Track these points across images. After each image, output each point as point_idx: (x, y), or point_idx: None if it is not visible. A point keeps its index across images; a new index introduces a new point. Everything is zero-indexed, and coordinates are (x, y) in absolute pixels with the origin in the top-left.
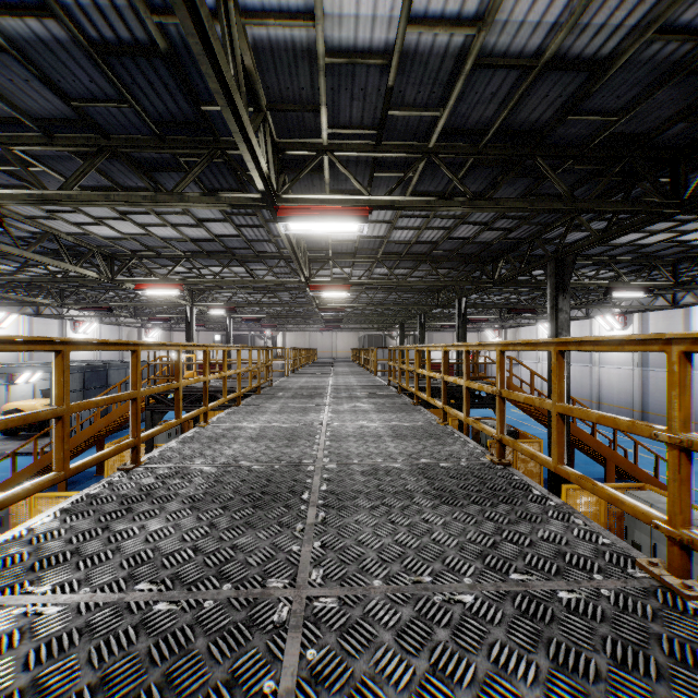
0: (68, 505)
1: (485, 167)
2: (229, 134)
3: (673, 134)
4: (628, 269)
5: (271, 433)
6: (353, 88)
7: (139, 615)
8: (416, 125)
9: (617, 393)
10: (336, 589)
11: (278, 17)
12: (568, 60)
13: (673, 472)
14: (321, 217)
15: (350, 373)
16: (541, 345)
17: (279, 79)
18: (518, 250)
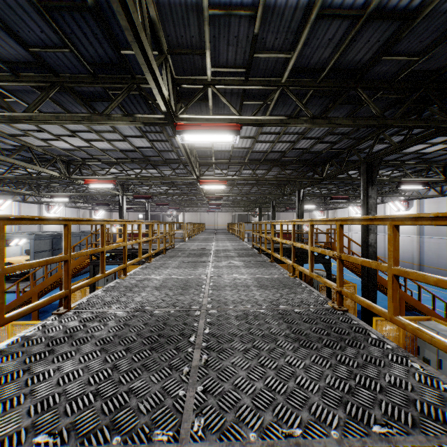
0: (5, 346)
1: (321, 97)
2: (142, 73)
3: None
4: (412, 170)
5: (170, 283)
6: (229, 36)
7: None
8: (273, 65)
9: (402, 252)
10: (215, 443)
11: None
12: (387, 12)
13: None
14: (206, 131)
15: (226, 239)
16: (377, 220)
17: (176, 29)
18: (339, 157)
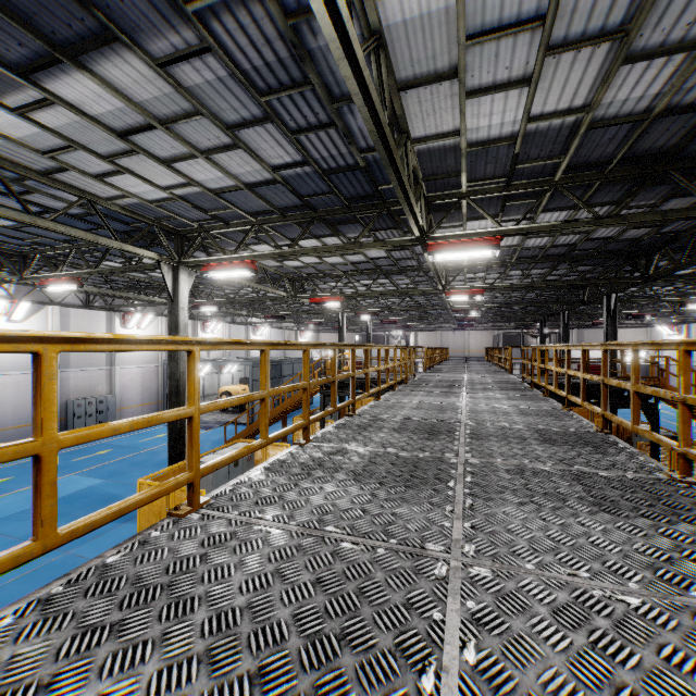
0: (335, 425)
1: (616, 183)
2: (393, 197)
3: None
4: None
5: (425, 406)
6: (487, 158)
7: (394, 455)
8: (541, 169)
9: None
10: (478, 459)
11: (435, 138)
12: (680, 107)
13: (678, 417)
14: (460, 249)
15: (484, 371)
16: (625, 345)
17: (432, 164)
18: (678, 241)
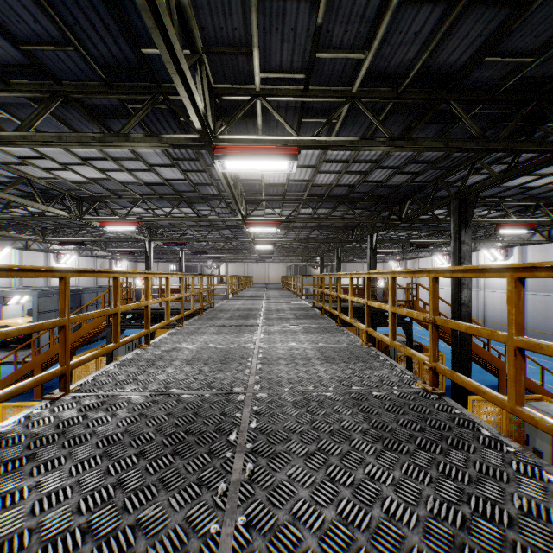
0: None
1: (402, 113)
2: (170, 80)
3: None
4: (514, 209)
5: (206, 355)
6: (284, 29)
7: None
8: (341, 70)
9: (500, 312)
10: None
11: None
12: None
13: None
14: (254, 155)
15: (280, 296)
16: (490, 271)
17: (213, 18)
18: (423, 192)
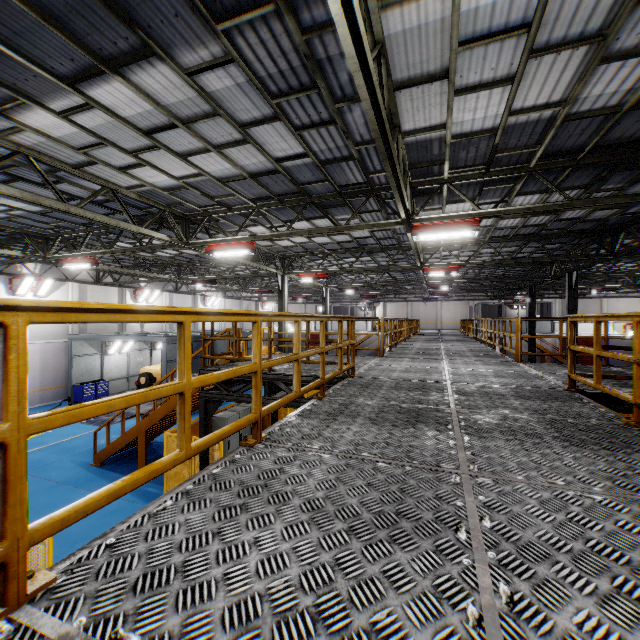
0: None
1: None
2: None
3: None
4: None
5: None
6: None
7: None
8: None
9: None
10: None
11: None
12: None
13: None
14: None
15: (471, 354)
16: None
17: None
18: None
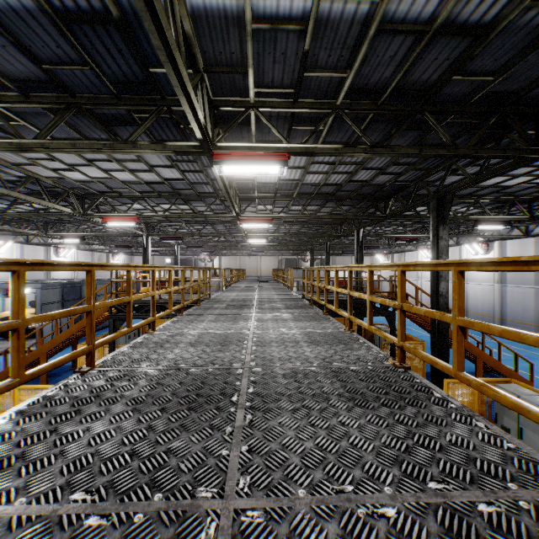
0: (25, 407)
1: (382, 121)
2: (173, 93)
3: (538, 92)
4: (492, 206)
5: (207, 339)
6: (275, 53)
7: (68, 531)
8: (326, 85)
9: (481, 304)
10: (262, 499)
11: None
12: (456, 26)
13: None
14: (248, 161)
15: (272, 288)
16: (441, 265)
17: (214, 44)
18: (405, 190)
